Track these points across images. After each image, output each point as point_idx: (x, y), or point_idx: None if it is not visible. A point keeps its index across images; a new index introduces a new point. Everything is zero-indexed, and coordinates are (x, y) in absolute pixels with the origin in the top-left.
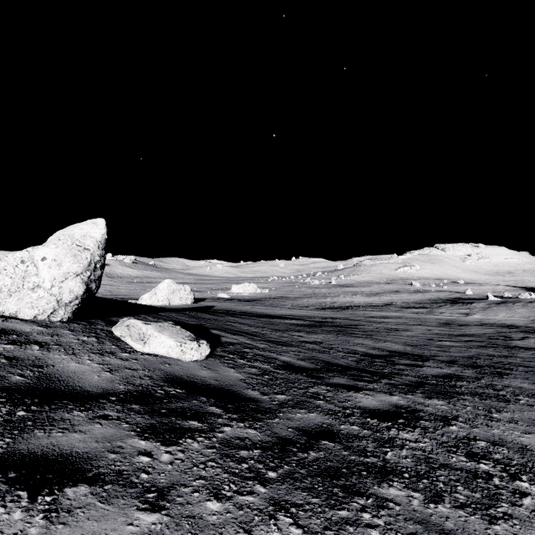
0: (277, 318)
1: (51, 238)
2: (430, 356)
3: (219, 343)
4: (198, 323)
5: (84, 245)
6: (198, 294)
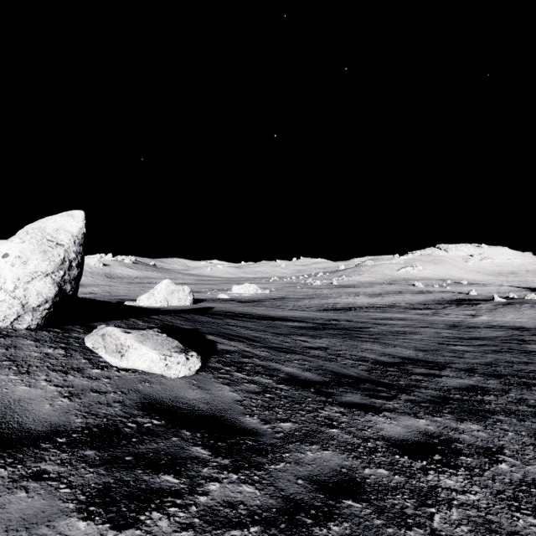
0: (278, 321)
1: (19, 232)
2: (445, 363)
3: (214, 352)
4: (193, 328)
5: (56, 240)
6: (198, 295)
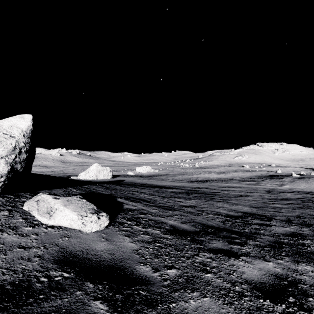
0: (163, 188)
1: None
2: (271, 216)
3: (121, 210)
4: (109, 193)
5: (10, 133)
6: (115, 172)
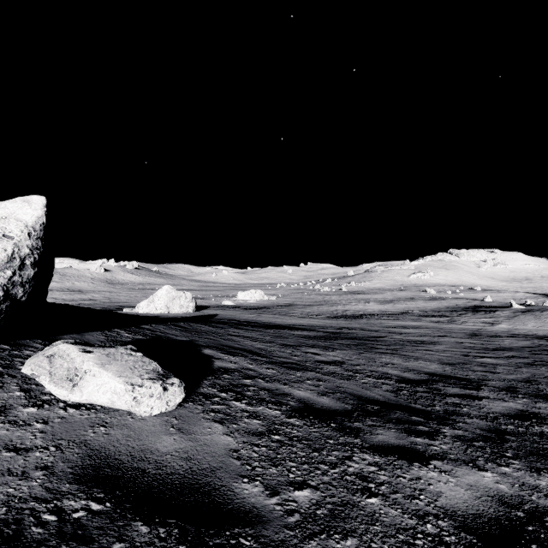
0: (286, 329)
1: None
2: (479, 380)
3: (209, 372)
4: (189, 339)
5: (3, 231)
6: (202, 301)
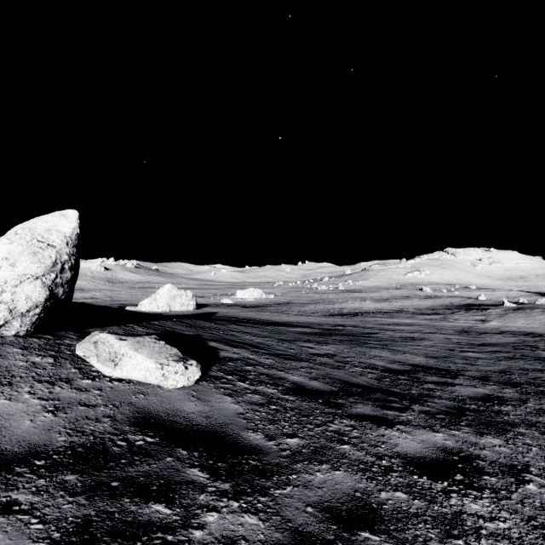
0: (283, 326)
1: (8, 233)
2: (457, 371)
3: (216, 360)
4: (195, 334)
5: (47, 241)
6: (201, 300)
